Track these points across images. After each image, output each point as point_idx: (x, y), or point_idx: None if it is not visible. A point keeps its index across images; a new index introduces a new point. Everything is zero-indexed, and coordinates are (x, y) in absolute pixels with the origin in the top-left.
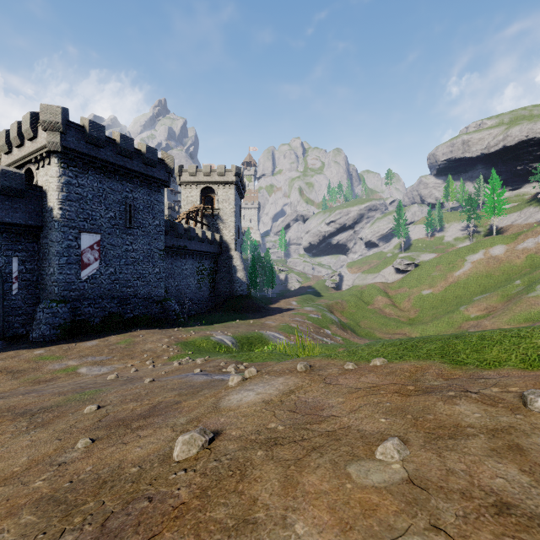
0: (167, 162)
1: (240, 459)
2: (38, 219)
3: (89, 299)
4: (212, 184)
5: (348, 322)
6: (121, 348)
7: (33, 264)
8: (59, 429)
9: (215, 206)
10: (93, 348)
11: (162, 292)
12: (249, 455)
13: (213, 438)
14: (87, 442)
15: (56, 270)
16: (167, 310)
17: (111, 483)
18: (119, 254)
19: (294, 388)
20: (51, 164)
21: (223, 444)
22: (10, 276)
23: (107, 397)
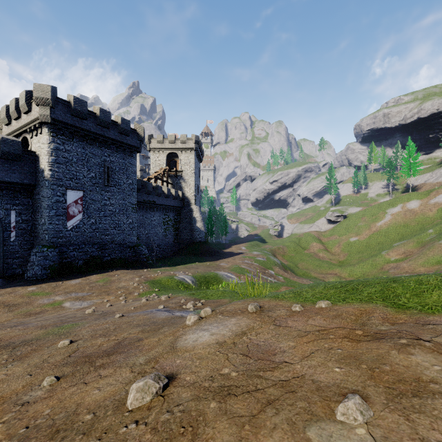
0: (138, 131)
1: (192, 412)
2: (32, 179)
3: (73, 245)
4: (176, 150)
5: (289, 264)
6: (99, 285)
7: (28, 216)
8: (33, 364)
9: (178, 168)
10: (76, 285)
11: (134, 239)
12: (202, 407)
13: (167, 384)
14: (52, 380)
15: (47, 221)
16: (138, 253)
17: (63, 434)
18: (99, 207)
19: (245, 329)
20: (42, 133)
21: (176, 391)
22: (9, 225)
23: (80, 332)
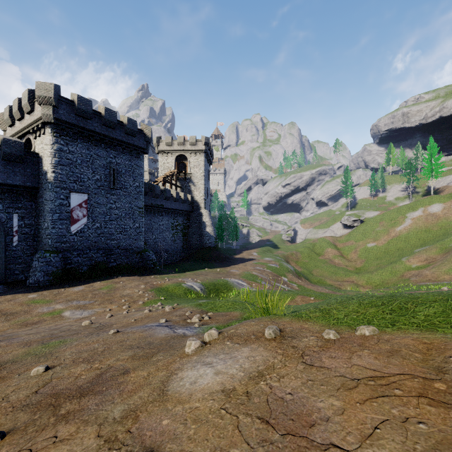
0: (145, 132)
1: None
2: (35, 181)
3: (78, 250)
4: (185, 152)
5: (302, 271)
6: (103, 293)
7: (31, 220)
8: None
9: (187, 171)
10: (79, 292)
11: (141, 244)
12: None
13: None
14: None
15: (50, 225)
16: (145, 259)
17: None
18: (104, 211)
19: (263, 368)
20: (45, 133)
21: None
22: (11, 230)
23: (63, 353)
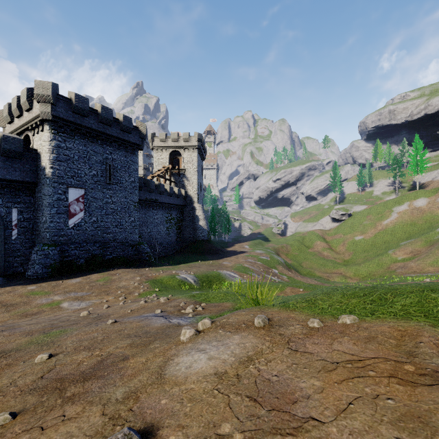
0: (140, 129)
1: None
2: (33, 177)
3: (75, 243)
4: (178, 148)
5: (292, 263)
6: (99, 285)
7: (29, 214)
8: None
9: (181, 166)
10: (76, 284)
11: (136, 237)
12: None
13: None
14: (6, 418)
15: (48, 219)
16: (140, 252)
17: None
18: (100, 205)
19: (252, 354)
20: (43, 130)
21: None
22: (10, 224)
23: (65, 342)
